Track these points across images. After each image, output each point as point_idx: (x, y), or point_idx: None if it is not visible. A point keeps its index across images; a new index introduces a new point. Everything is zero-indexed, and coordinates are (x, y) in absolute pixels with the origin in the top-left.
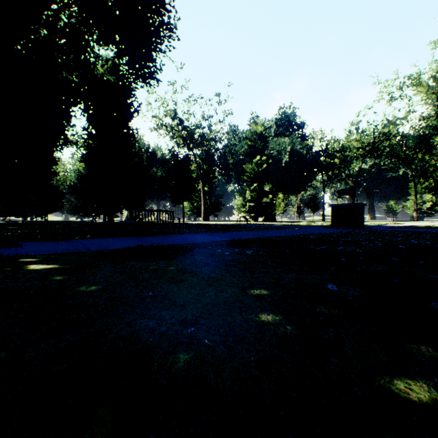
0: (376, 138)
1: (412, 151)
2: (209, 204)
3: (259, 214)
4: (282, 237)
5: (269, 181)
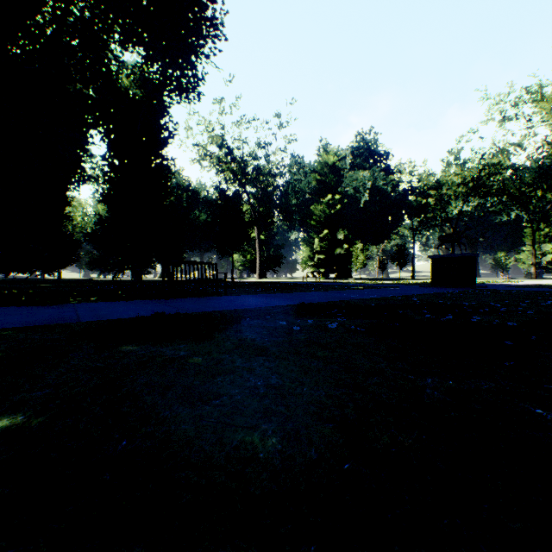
0: (483, 171)
1: (529, 188)
2: (267, 256)
3: (331, 269)
4: (372, 300)
5: (344, 226)
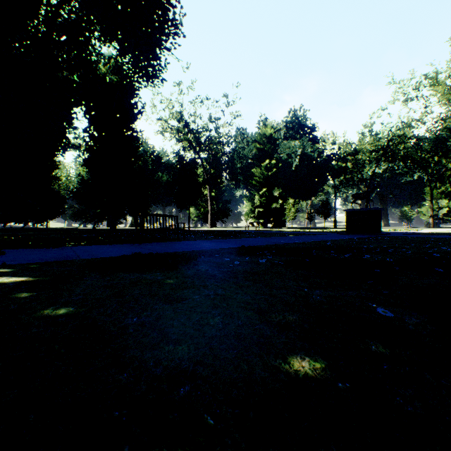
0: (391, 141)
1: (428, 154)
2: (216, 210)
3: (269, 220)
4: (297, 244)
5: (279, 185)
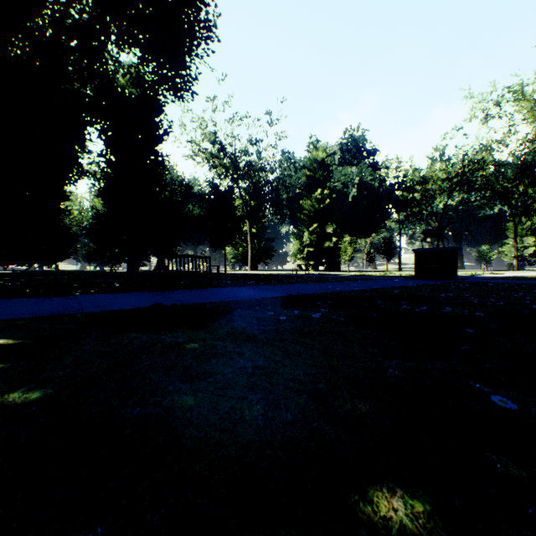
0: (466, 167)
1: (511, 183)
2: (258, 249)
3: (320, 262)
4: (357, 292)
5: (332, 220)
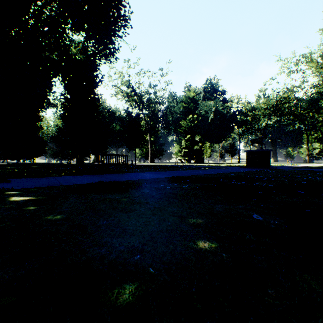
0: (278, 101)
1: (305, 111)
2: (155, 150)
3: (192, 158)
4: (210, 175)
5: (199, 133)
